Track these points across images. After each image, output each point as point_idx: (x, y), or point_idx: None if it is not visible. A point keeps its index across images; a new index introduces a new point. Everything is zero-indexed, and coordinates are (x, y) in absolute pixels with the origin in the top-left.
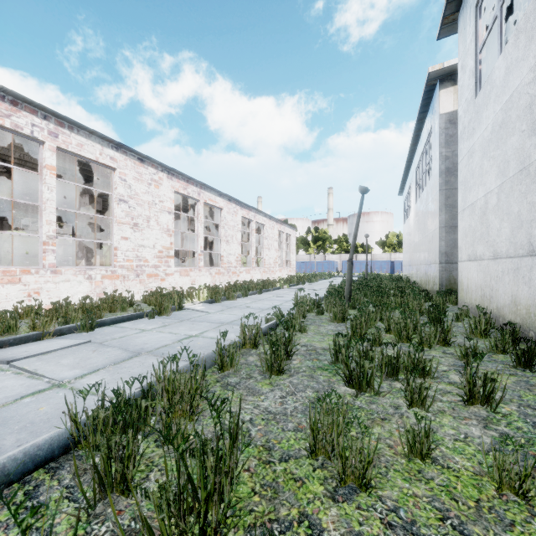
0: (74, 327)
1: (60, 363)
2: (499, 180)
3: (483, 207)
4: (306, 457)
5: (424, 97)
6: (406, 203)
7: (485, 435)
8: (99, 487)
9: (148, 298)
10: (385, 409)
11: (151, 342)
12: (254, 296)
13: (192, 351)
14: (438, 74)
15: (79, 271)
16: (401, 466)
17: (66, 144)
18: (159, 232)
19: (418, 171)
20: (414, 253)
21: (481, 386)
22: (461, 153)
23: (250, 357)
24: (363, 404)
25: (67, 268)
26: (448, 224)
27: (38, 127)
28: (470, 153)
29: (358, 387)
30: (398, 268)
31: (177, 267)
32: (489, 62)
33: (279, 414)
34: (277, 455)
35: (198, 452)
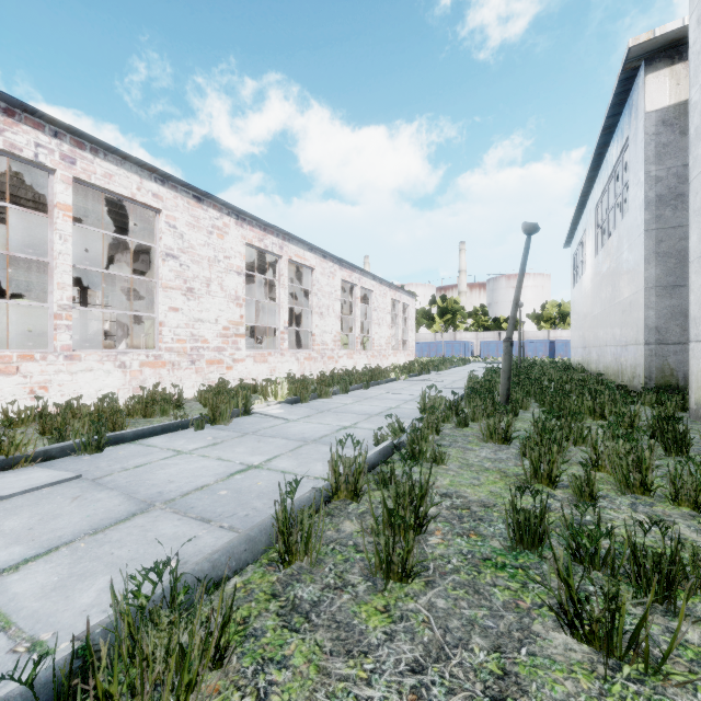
0: (71, 446)
1: None
2: None
3: None
4: None
5: (617, 90)
6: (577, 258)
7: None
8: None
9: (203, 396)
10: None
11: (180, 478)
12: (357, 391)
13: (242, 502)
14: (644, 49)
15: (107, 356)
16: None
17: (87, 174)
18: (224, 301)
19: (599, 208)
20: (594, 329)
21: None
22: (698, 163)
23: (346, 522)
24: None
25: (89, 352)
26: (660, 282)
27: (45, 149)
28: None
29: (606, 651)
30: (560, 351)
31: (251, 350)
32: None
33: None
34: None
35: None
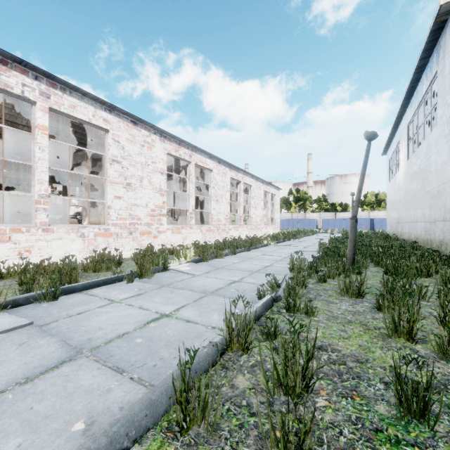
0: (34, 296)
1: None
2: None
3: None
4: None
5: (428, 39)
6: (392, 162)
7: None
8: None
9: (136, 256)
10: None
11: (108, 325)
12: (242, 253)
13: (152, 351)
14: None
15: (72, 229)
16: None
17: (58, 105)
18: (152, 191)
19: (410, 126)
20: (406, 210)
21: None
22: None
23: (239, 376)
24: None
25: (59, 226)
26: None
27: (28, 87)
28: None
29: None
30: (377, 225)
31: (170, 225)
32: None
33: None
34: None
35: None
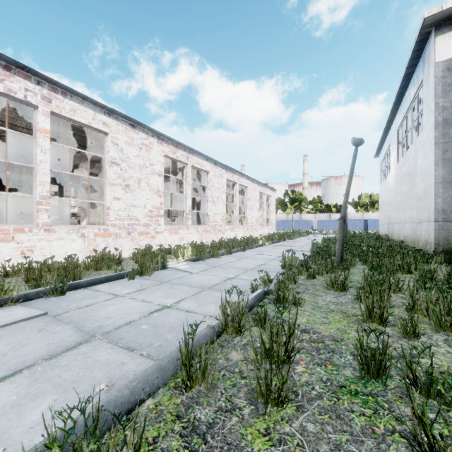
0: (43, 291)
1: None
2: None
3: None
4: None
5: (414, 49)
6: (383, 164)
7: None
8: None
9: (135, 256)
10: None
11: (115, 315)
12: (238, 253)
13: (158, 335)
14: (435, 19)
15: (73, 230)
16: None
17: (59, 109)
18: (150, 193)
19: (400, 130)
20: (396, 211)
21: None
22: None
23: (233, 352)
24: None
25: (60, 227)
26: (446, 179)
27: (31, 92)
28: None
29: None
30: (371, 226)
31: (167, 225)
32: None
33: None
34: None
35: None
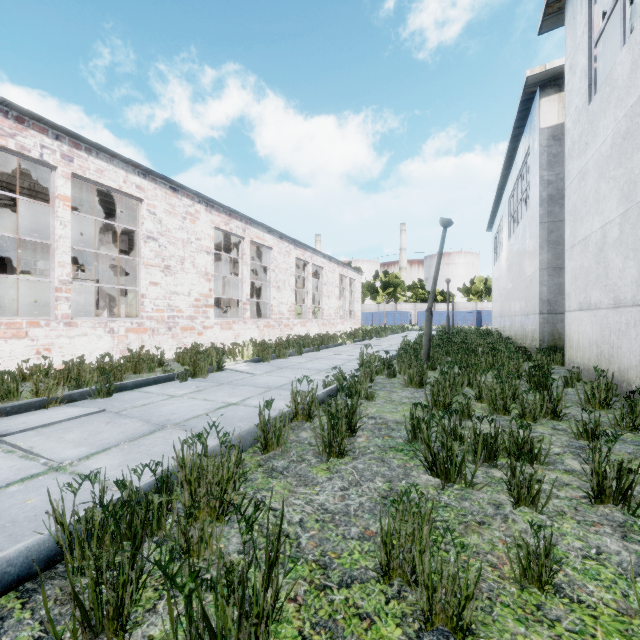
0: (88, 391)
1: (63, 438)
2: (622, 207)
3: (600, 242)
4: (375, 581)
5: (520, 108)
6: (496, 241)
7: (625, 549)
8: (82, 626)
9: (181, 356)
10: (482, 508)
11: (180, 411)
12: (310, 353)
13: (230, 424)
14: (538, 78)
15: (99, 324)
16: (511, 597)
17: (83, 170)
18: (196, 276)
19: (512, 200)
20: (507, 301)
21: (613, 478)
22: (570, 175)
23: (303, 432)
24: (451, 500)
25: (84, 319)
26: (551, 264)
27: (48, 149)
28: (581, 175)
29: (445, 476)
30: (485, 320)
31: (218, 319)
32: (605, 60)
33: (339, 513)
34: (336, 576)
35: (219, 583)
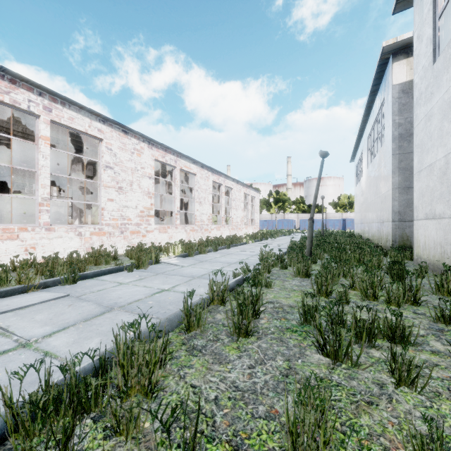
0: (58, 280)
1: (34, 318)
2: None
3: (443, 167)
4: None
5: (377, 70)
6: (358, 169)
7: None
8: None
9: (130, 252)
10: (368, 387)
11: (125, 296)
12: (223, 250)
13: (162, 306)
14: (392, 48)
15: (71, 229)
16: None
17: (59, 117)
18: (141, 194)
19: (369, 139)
20: (366, 212)
21: None
22: (418, 118)
23: (218, 314)
24: (341, 379)
25: (60, 226)
26: (401, 185)
27: (34, 103)
28: (427, 117)
29: (334, 357)
30: (349, 225)
31: (157, 225)
32: (445, 31)
33: (247, 391)
34: None
35: None
